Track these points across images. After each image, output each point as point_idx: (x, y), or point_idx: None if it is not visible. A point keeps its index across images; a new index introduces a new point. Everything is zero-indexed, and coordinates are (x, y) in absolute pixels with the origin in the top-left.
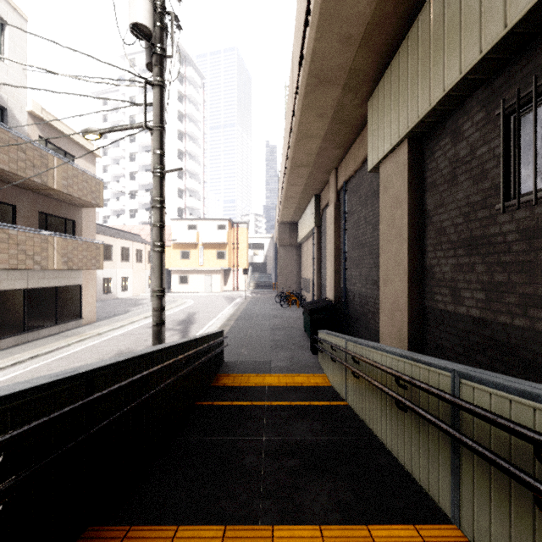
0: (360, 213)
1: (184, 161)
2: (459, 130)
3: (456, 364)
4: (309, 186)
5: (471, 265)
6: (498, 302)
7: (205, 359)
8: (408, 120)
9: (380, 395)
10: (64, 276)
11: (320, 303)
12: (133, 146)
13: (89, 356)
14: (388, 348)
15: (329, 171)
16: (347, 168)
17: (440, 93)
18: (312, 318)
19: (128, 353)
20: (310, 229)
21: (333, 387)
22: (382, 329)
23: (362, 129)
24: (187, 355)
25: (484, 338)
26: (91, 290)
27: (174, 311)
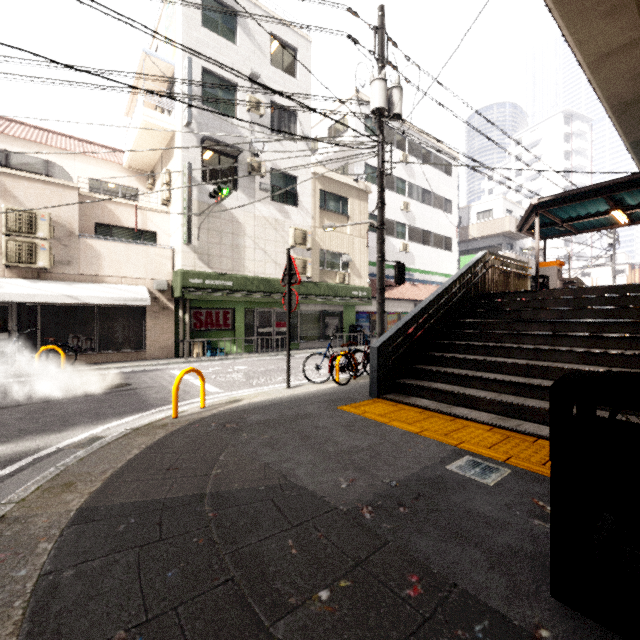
0: None
1: None
2: None
3: None
4: None
5: None
6: None
7: None
8: None
9: None
10: None
11: None
12: None
13: None
14: None
15: None
16: None
17: None
18: None
19: None
20: None
21: None
22: None
23: None
24: None
25: None
26: None
27: None
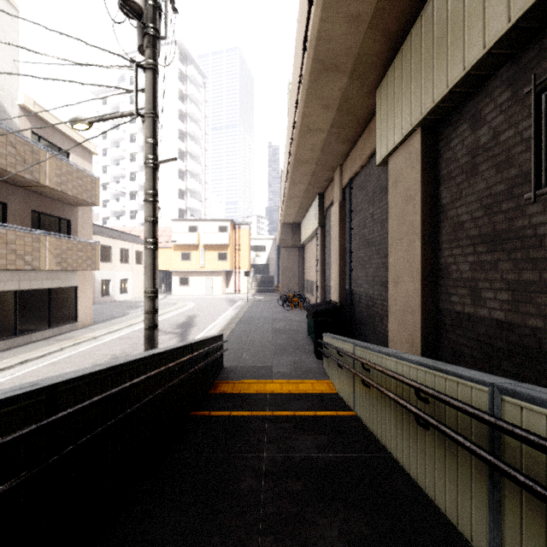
0: (367, 211)
1: (185, 161)
2: (479, 115)
3: (491, 376)
4: (313, 185)
5: (494, 262)
6: (527, 303)
7: (201, 365)
8: (422, 106)
9: (395, 407)
10: (58, 277)
11: (324, 305)
12: (133, 146)
13: (82, 361)
14: (404, 355)
15: (334, 168)
16: (353, 165)
17: (460, 73)
18: (316, 321)
19: (109, 361)
20: (313, 229)
21: (339, 395)
22: (391, 332)
23: (369, 122)
24: (180, 362)
25: (510, 343)
26: (87, 292)
27: (174, 313)
